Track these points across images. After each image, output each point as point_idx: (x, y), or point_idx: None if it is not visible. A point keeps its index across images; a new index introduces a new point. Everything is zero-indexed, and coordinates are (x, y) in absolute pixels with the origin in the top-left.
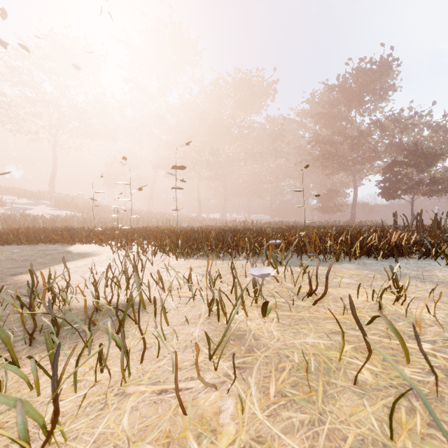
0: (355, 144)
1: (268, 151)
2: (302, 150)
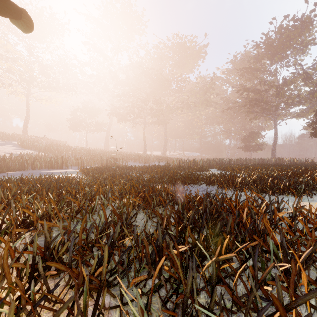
0: (278, 92)
1: (200, 101)
2: (227, 101)
